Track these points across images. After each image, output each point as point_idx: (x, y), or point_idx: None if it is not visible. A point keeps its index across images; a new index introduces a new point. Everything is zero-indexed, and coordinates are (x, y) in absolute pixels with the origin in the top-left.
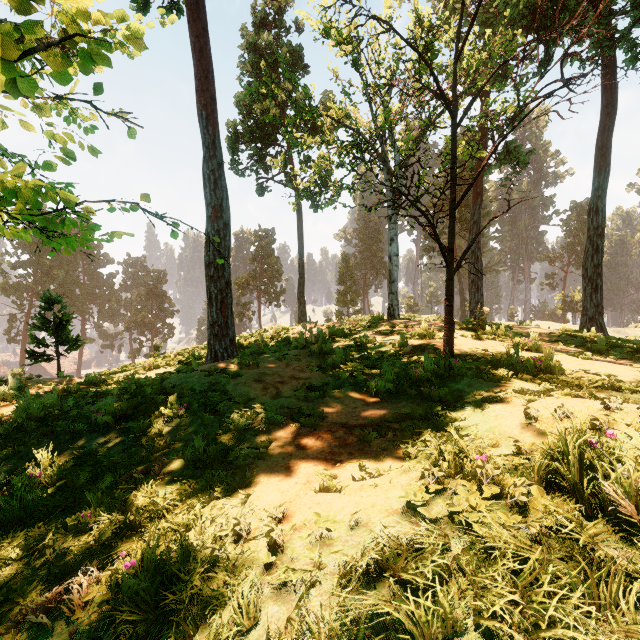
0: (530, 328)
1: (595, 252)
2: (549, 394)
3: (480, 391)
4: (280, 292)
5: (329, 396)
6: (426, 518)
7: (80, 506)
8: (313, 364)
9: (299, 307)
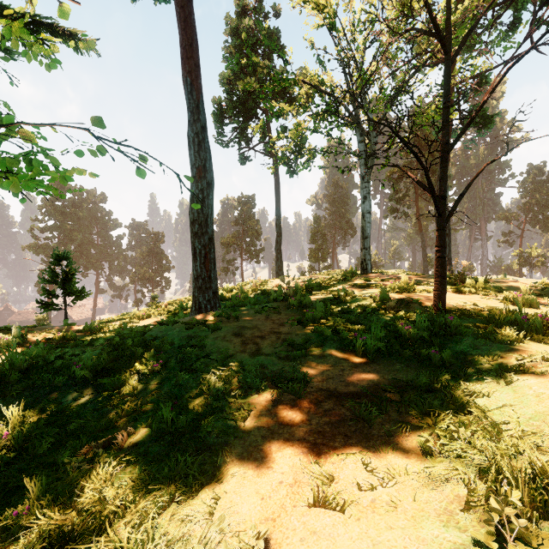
0: (508, 282)
1: None
2: None
3: (492, 355)
4: (259, 250)
5: (312, 354)
6: None
7: (22, 493)
8: (293, 318)
9: (276, 262)
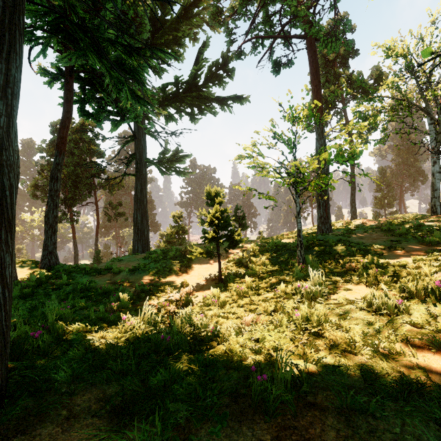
0: None
1: None
2: None
3: None
4: None
5: (403, 243)
6: None
7: (327, 261)
8: (387, 233)
9: (351, 209)
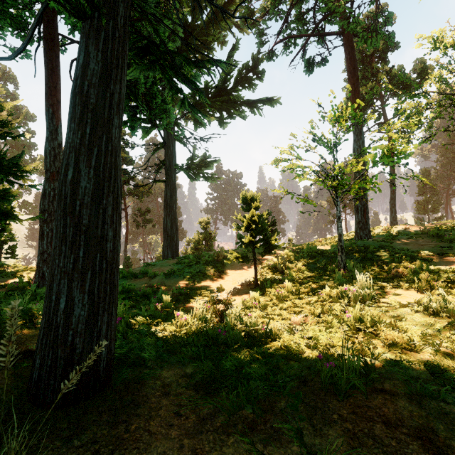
0: None
1: None
2: None
3: None
4: None
5: (454, 250)
6: None
7: (369, 267)
8: (435, 239)
9: (391, 214)
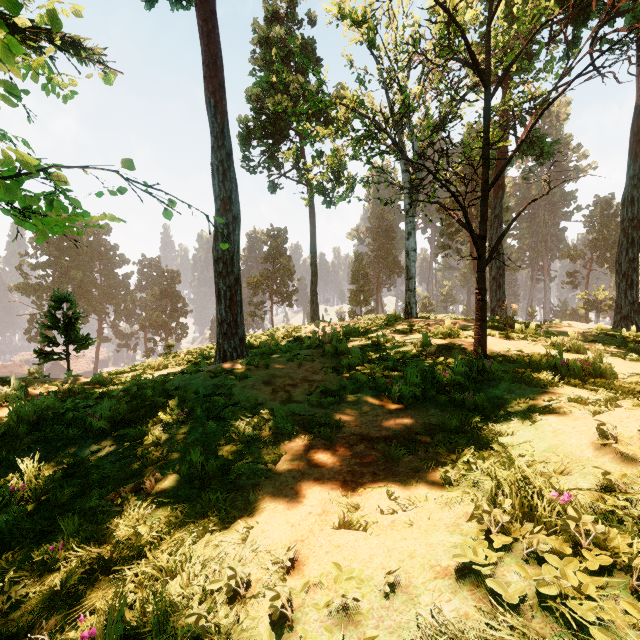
0: (562, 327)
1: (630, 245)
2: (616, 404)
3: (524, 398)
4: (292, 291)
5: (346, 402)
6: (497, 592)
7: (54, 533)
8: (327, 365)
9: (311, 306)
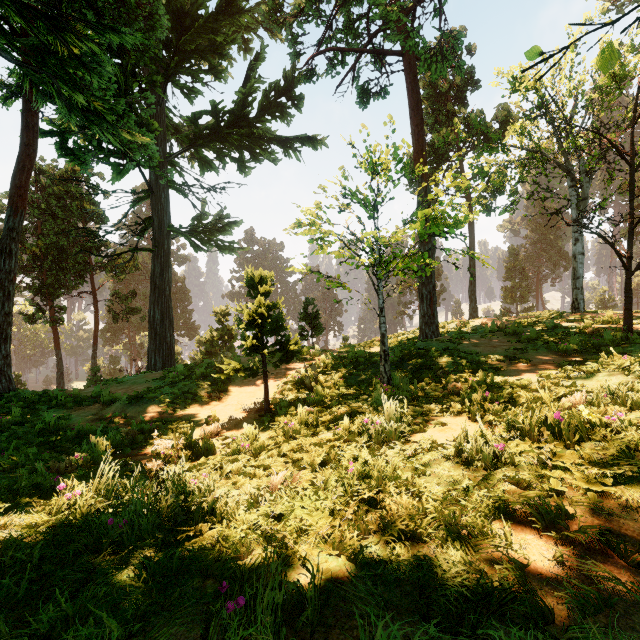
0: None
1: None
2: None
3: None
4: (440, 291)
5: (530, 353)
6: None
7: (425, 379)
8: (511, 339)
9: (470, 304)
